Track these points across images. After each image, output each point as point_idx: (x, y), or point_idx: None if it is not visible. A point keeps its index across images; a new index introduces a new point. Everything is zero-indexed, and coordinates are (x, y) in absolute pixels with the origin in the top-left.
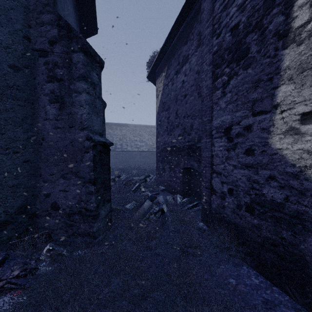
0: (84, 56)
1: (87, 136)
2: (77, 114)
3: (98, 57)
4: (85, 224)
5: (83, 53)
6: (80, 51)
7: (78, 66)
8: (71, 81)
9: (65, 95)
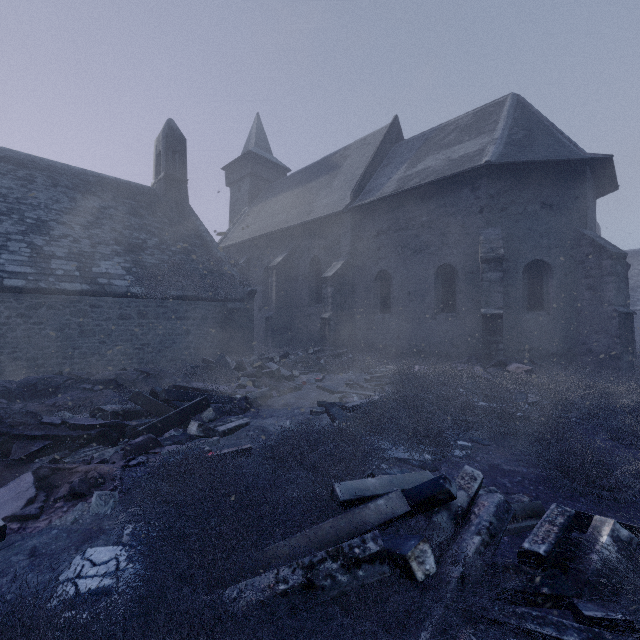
0: (611, 261)
1: (613, 309)
2: (606, 296)
3: (621, 255)
4: (611, 362)
5: (610, 259)
6: (608, 259)
7: (607, 268)
8: (601, 277)
9: (596, 285)
